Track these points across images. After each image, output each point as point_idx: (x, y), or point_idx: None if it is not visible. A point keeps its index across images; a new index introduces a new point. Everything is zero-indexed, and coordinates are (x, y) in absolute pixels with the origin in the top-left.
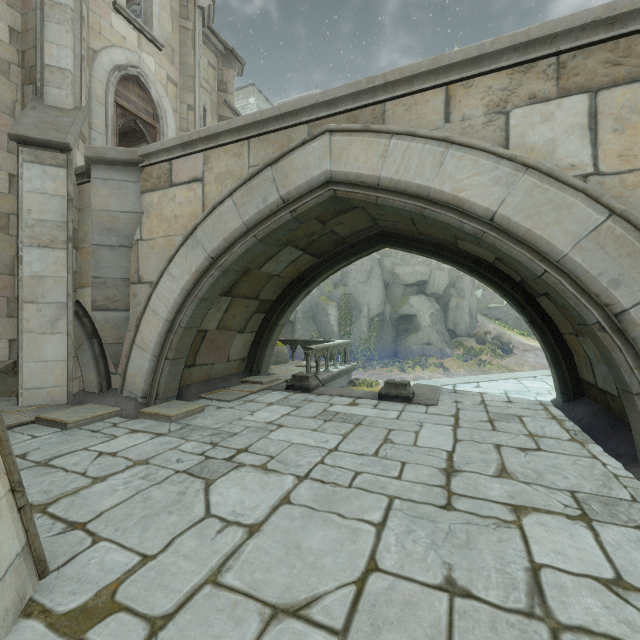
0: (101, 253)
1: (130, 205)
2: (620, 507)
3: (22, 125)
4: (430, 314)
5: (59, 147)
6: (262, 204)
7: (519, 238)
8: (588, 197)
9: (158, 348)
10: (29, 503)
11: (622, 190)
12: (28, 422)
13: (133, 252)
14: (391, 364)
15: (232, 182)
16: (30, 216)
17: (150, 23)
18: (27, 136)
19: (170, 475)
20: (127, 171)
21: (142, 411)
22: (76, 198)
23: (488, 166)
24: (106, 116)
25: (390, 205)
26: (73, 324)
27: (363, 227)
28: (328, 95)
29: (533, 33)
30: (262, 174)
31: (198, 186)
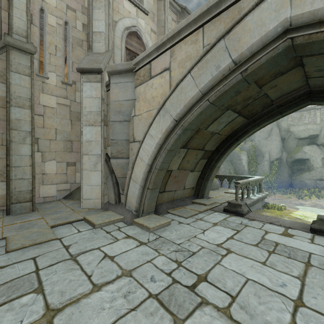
0: (115, 126)
1: (129, 96)
2: None
3: (82, 63)
4: (321, 158)
5: (97, 71)
6: (215, 71)
7: None
8: None
9: (143, 182)
10: (48, 305)
11: None
12: (80, 219)
13: (131, 124)
14: (289, 192)
15: (190, 63)
16: (85, 110)
17: (142, 2)
18: (83, 68)
19: (144, 299)
20: (127, 76)
21: (134, 221)
22: (106, 99)
23: None
24: (121, 55)
25: None
26: (104, 166)
27: (292, 88)
28: None
29: None
30: (215, 47)
31: (166, 73)
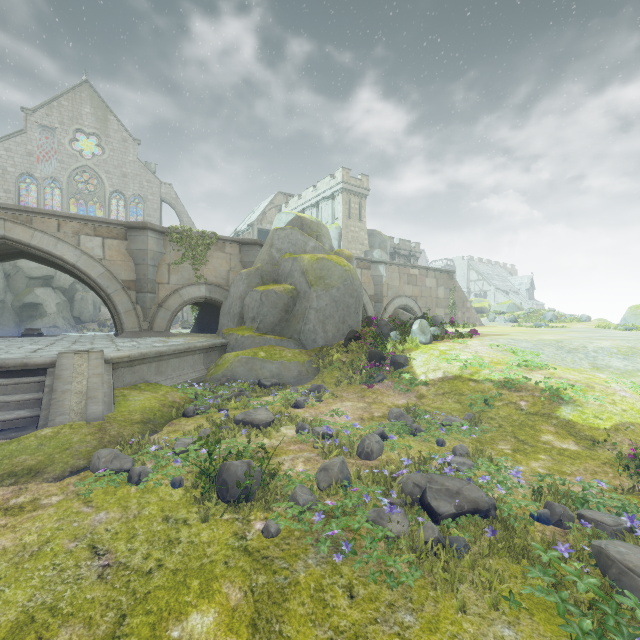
0: None
1: None
2: (105, 338)
3: None
4: (57, 304)
5: None
6: None
7: (83, 272)
8: (102, 265)
9: None
10: None
11: (111, 265)
12: None
13: None
14: None
15: None
16: None
17: None
18: None
19: None
20: None
21: None
22: None
23: (73, 250)
24: None
25: (35, 253)
26: None
27: (10, 248)
28: (4, 205)
29: (87, 217)
30: None
31: None
